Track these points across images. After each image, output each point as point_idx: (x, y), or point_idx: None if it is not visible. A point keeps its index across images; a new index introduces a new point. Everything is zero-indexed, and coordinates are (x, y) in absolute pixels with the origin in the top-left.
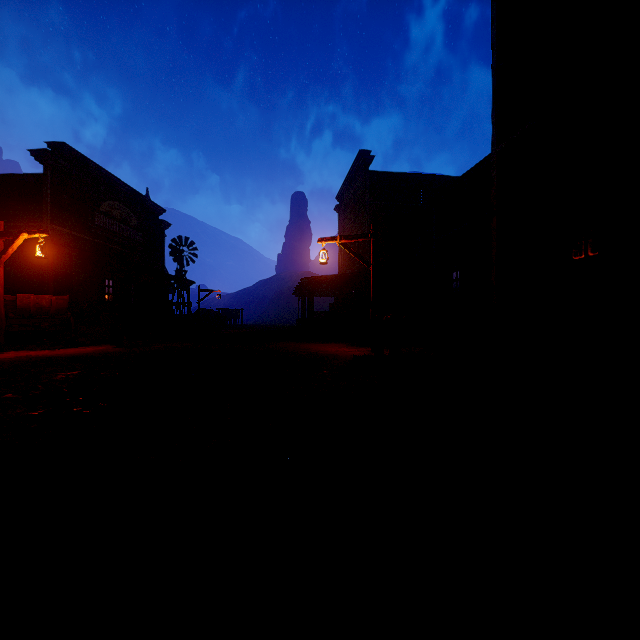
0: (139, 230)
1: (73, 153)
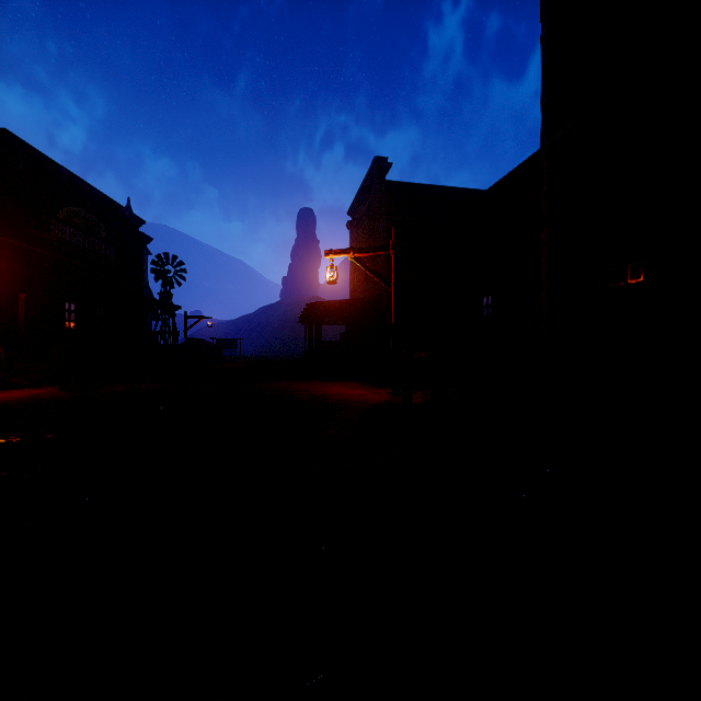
0: (111, 244)
1: (19, 144)
